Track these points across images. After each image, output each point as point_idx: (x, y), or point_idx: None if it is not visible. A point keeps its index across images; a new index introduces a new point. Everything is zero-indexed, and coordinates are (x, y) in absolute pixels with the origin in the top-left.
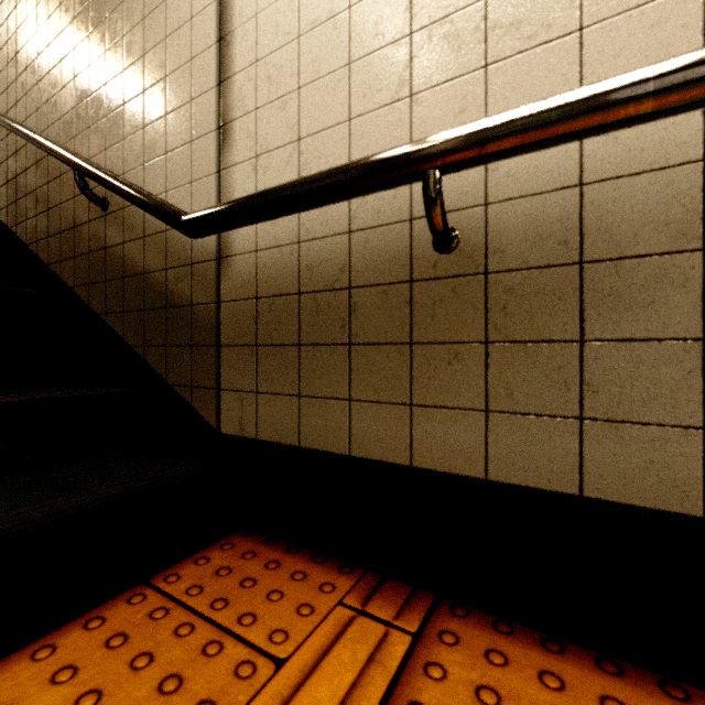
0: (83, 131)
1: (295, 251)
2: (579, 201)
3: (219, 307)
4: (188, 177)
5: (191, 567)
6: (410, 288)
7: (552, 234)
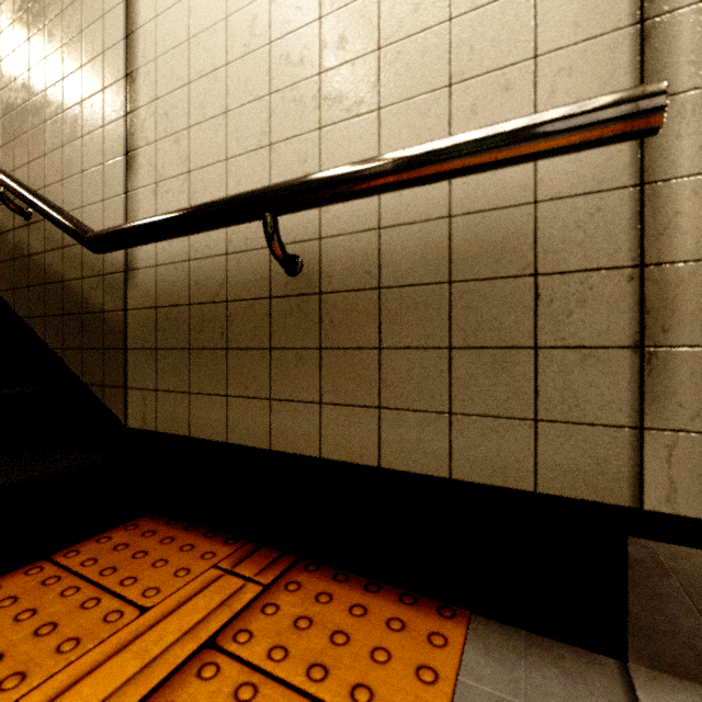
0: (8, 143)
1: (186, 268)
2: (378, 240)
3: (126, 315)
4: (101, 196)
5: (92, 545)
6: (269, 303)
7: (362, 265)
